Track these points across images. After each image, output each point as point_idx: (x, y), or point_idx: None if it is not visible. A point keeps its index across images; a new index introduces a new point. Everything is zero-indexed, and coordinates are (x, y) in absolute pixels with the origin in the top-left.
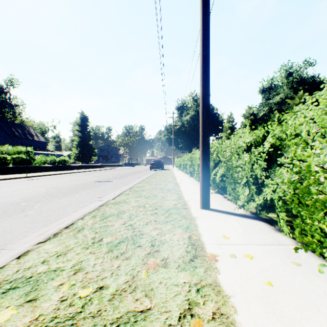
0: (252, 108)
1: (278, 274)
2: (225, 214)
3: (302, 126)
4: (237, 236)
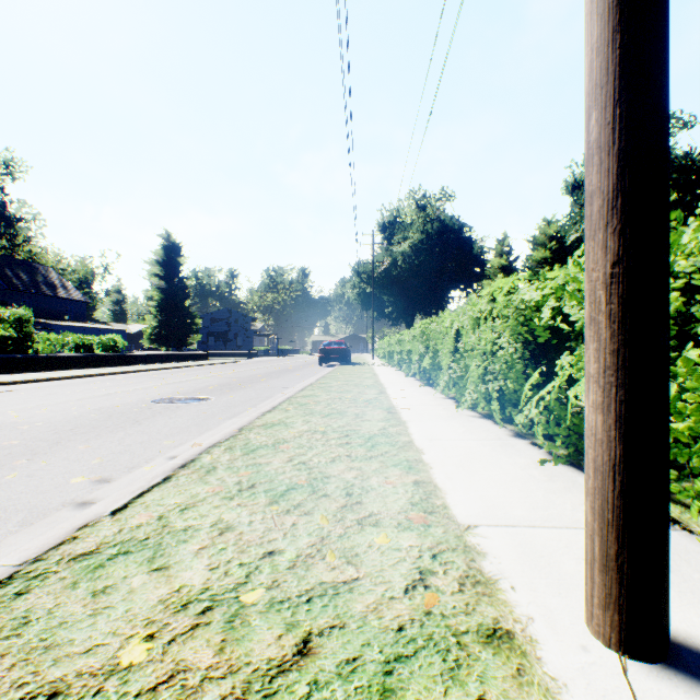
0: (554, 222)
1: None
2: None
3: None
4: None
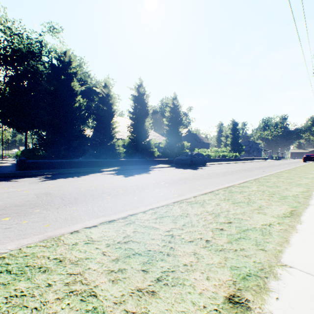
0: None
1: None
2: None
3: None
4: None
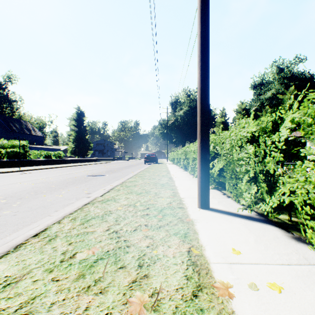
0: (244, 103)
1: None
2: (228, 216)
3: None
4: (250, 250)
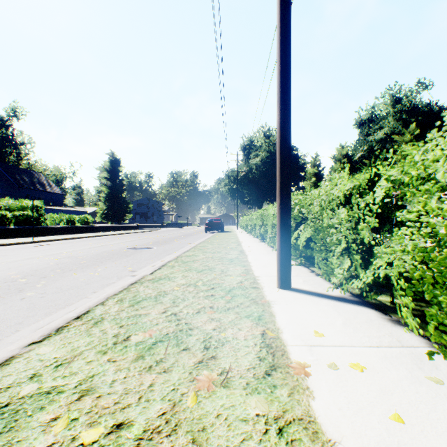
0: (346, 147)
1: (409, 399)
2: (314, 297)
3: (439, 163)
4: (335, 333)
